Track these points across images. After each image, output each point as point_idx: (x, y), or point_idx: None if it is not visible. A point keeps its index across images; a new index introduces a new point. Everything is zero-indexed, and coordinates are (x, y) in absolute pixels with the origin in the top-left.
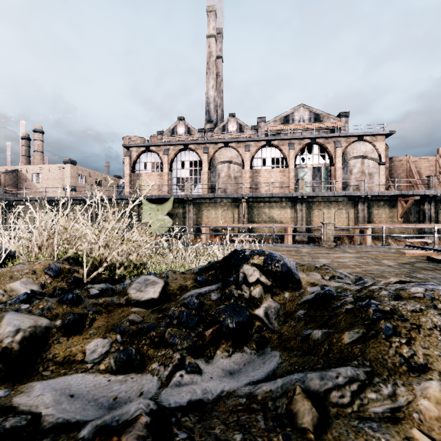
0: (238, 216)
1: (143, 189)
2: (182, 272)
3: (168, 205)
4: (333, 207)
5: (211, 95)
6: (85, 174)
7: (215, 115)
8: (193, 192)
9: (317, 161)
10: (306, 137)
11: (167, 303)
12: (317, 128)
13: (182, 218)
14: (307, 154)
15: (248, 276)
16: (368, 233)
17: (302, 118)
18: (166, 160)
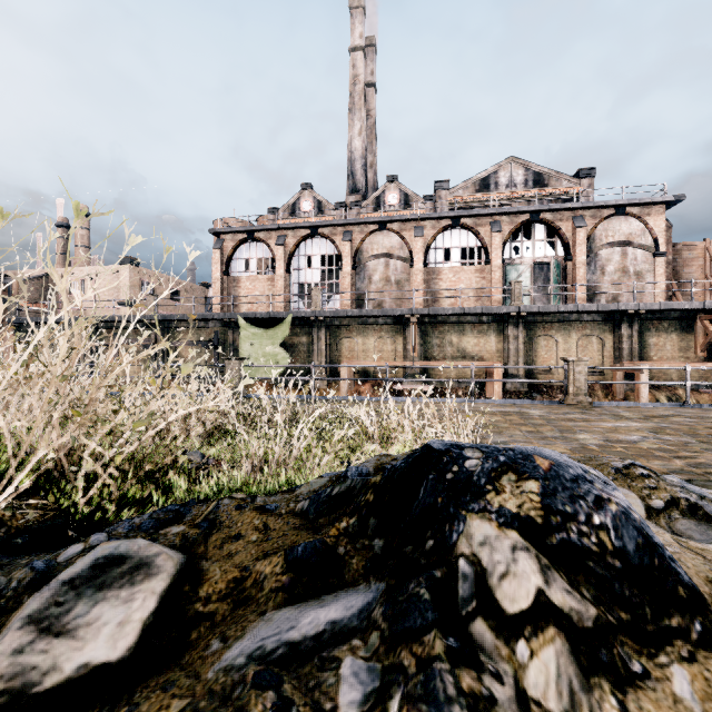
0: (403, 347)
1: (241, 303)
2: (260, 506)
3: (283, 330)
4: (575, 331)
5: (356, 147)
6: (154, 281)
7: (363, 180)
8: (326, 308)
9: (541, 252)
10: (522, 210)
11: (155, 691)
12: (538, 197)
13: (308, 352)
14: (524, 241)
15: (494, 579)
16: (643, 378)
17: (513, 181)
18: (281, 255)
